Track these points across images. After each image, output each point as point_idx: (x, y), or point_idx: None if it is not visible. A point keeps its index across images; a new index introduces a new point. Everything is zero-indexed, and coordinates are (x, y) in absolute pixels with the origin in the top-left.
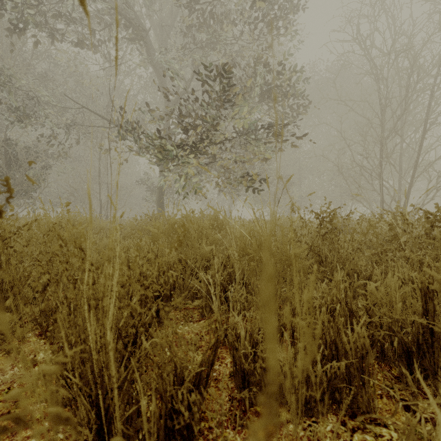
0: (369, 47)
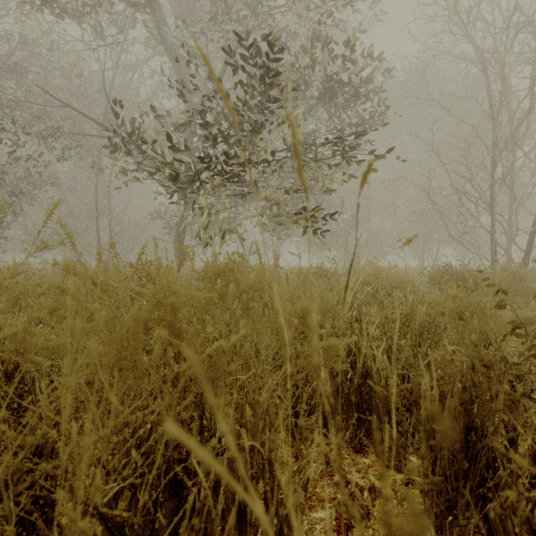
0: (472, 25)
